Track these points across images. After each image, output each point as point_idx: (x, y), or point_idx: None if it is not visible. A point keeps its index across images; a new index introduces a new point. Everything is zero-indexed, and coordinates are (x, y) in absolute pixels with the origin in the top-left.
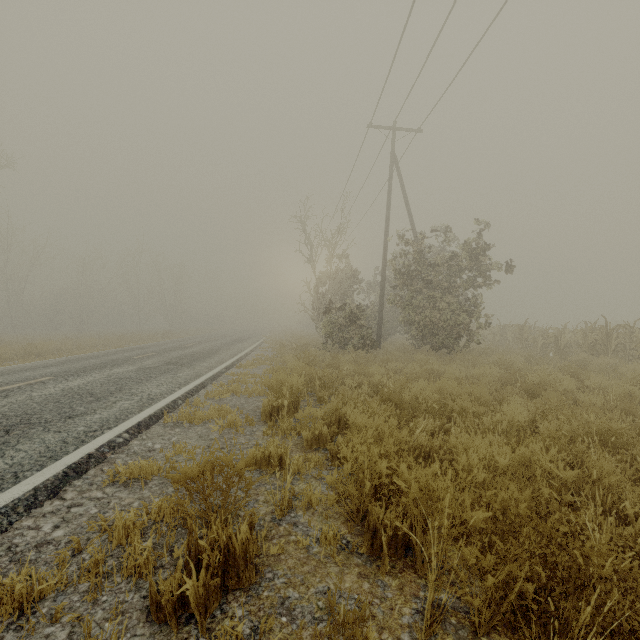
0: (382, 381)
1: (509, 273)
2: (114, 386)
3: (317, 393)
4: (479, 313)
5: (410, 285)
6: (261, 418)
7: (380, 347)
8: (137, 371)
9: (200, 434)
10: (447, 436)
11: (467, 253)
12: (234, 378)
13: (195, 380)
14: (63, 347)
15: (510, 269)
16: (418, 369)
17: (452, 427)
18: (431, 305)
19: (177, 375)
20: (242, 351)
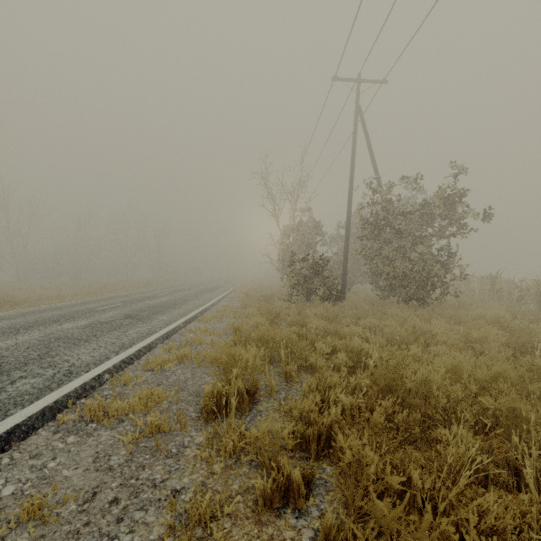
0: (363, 348)
1: (487, 221)
2: (40, 351)
3: (282, 367)
4: (453, 264)
5: (378, 235)
6: (201, 414)
7: (345, 298)
8: (85, 327)
9: (99, 452)
10: (531, 496)
11: (442, 200)
12: (190, 335)
13: (142, 340)
14: (44, 296)
15: (489, 216)
16: (398, 328)
17: (527, 467)
18: (401, 255)
19: (126, 333)
20: (209, 301)
